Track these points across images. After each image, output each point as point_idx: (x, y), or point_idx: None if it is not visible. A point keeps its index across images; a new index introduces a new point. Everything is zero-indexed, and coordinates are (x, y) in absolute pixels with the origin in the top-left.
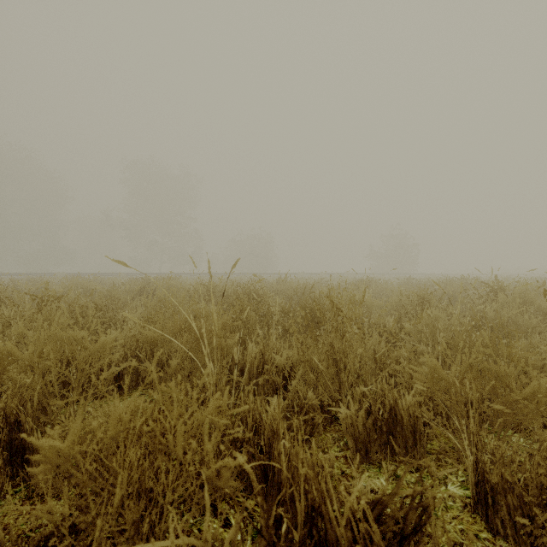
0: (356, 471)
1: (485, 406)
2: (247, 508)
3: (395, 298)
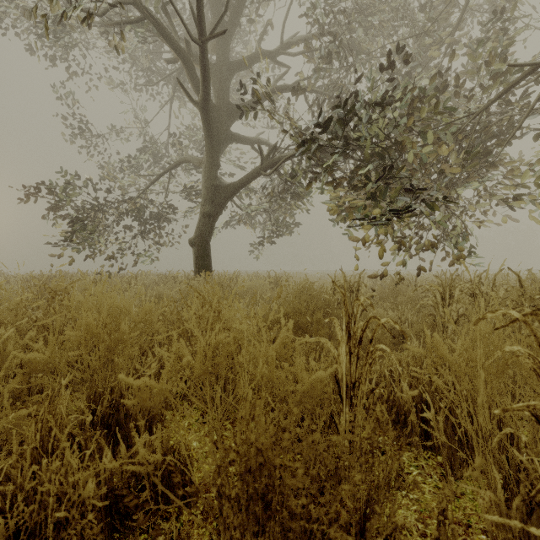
0: None
1: None
2: None
3: None
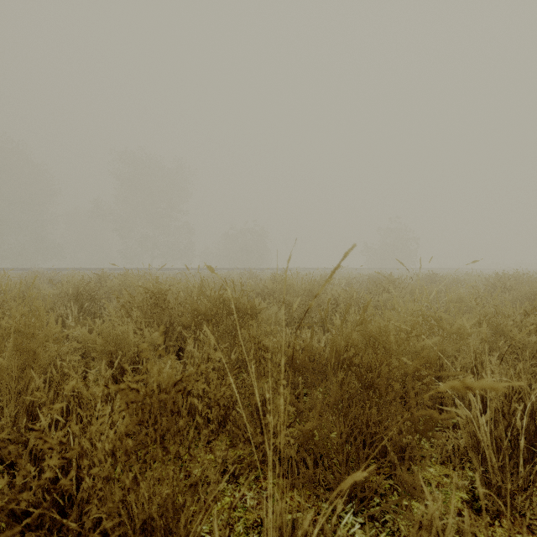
0: None
1: None
2: None
3: (486, 313)
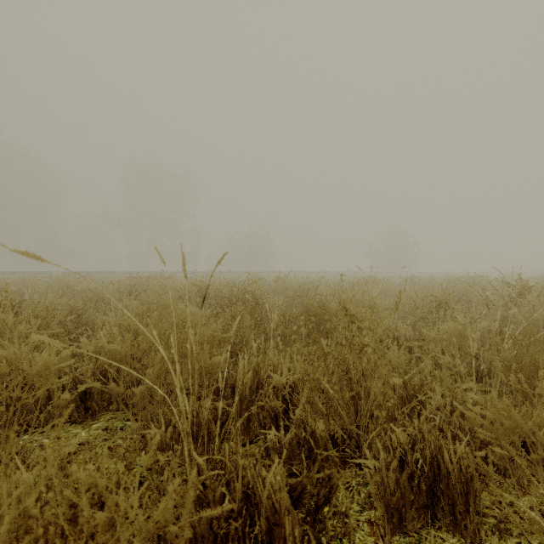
0: None
1: None
2: None
3: (405, 299)
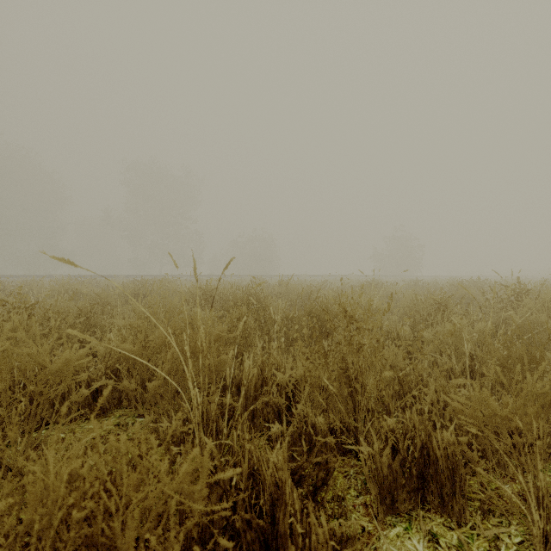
0: (381, 527)
1: None
2: None
3: (407, 302)
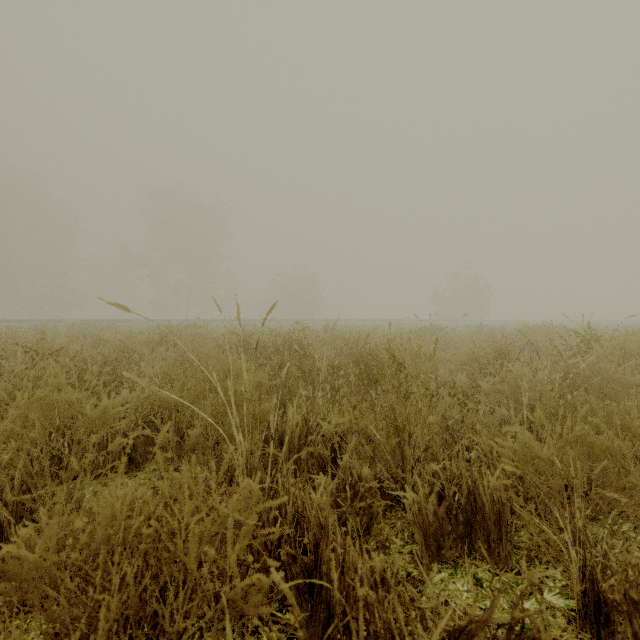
0: (426, 573)
1: (592, 491)
2: (285, 625)
3: (466, 350)
